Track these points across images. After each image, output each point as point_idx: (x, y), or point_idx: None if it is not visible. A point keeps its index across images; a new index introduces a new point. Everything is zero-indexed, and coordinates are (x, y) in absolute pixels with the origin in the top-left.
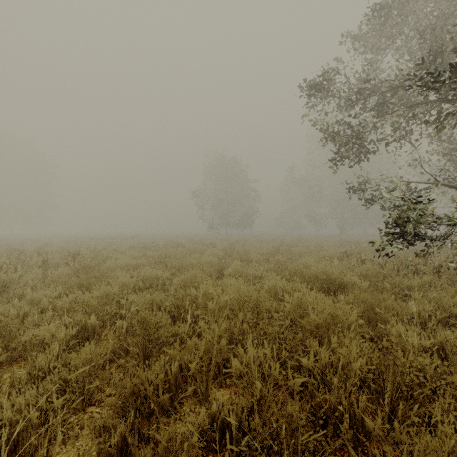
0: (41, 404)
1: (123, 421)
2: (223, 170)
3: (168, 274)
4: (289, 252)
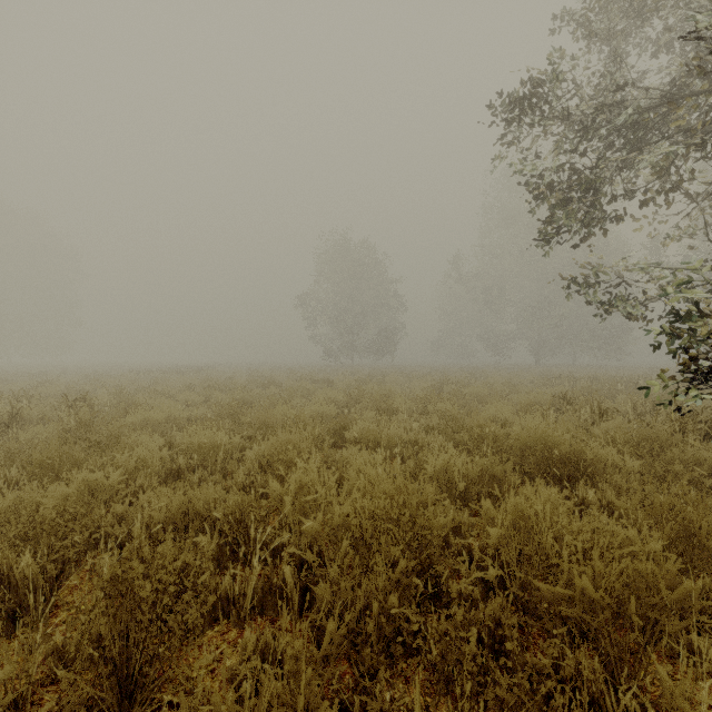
0: None
1: None
2: (348, 261)
3: (237, 440)
4: (460, 395)
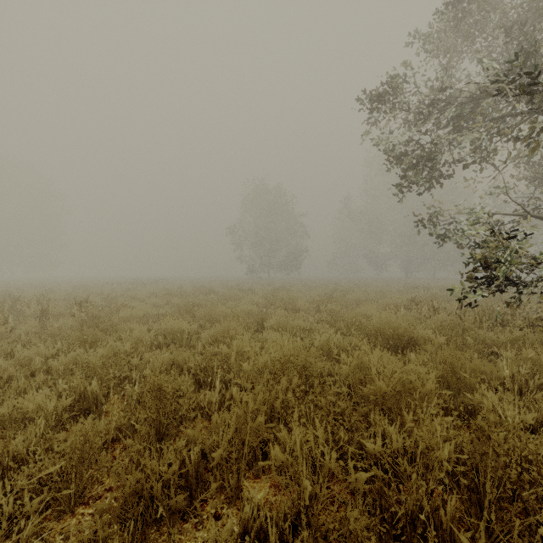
0: (6, 509)
1: (117, 536)
2: (265, 201)
3: (195, 327)
4: (344, 299)
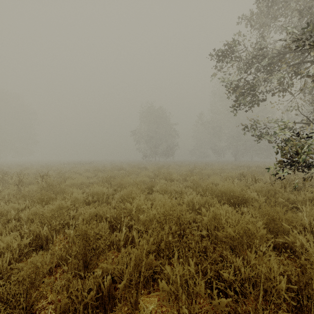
0: None
1: None
2: (153, 116)
3: (111, 190)
4: (200, 173)
